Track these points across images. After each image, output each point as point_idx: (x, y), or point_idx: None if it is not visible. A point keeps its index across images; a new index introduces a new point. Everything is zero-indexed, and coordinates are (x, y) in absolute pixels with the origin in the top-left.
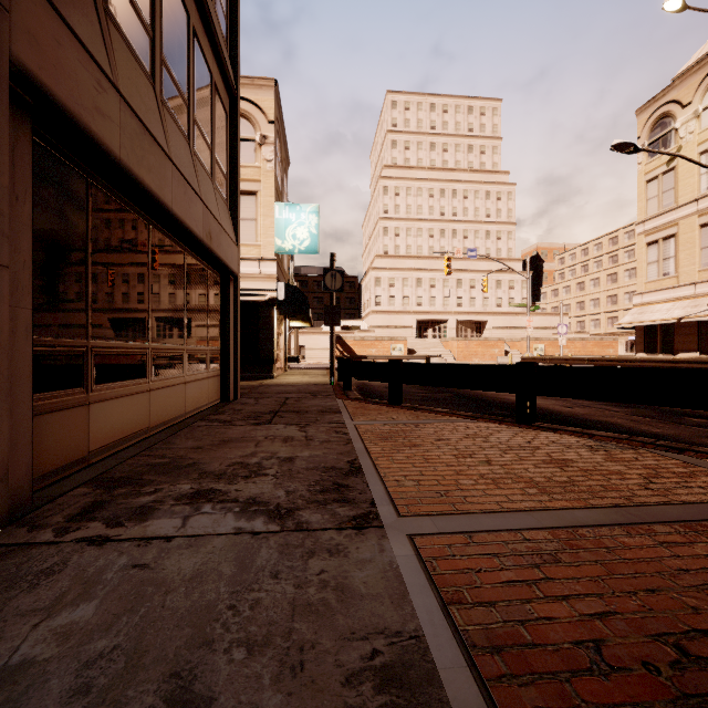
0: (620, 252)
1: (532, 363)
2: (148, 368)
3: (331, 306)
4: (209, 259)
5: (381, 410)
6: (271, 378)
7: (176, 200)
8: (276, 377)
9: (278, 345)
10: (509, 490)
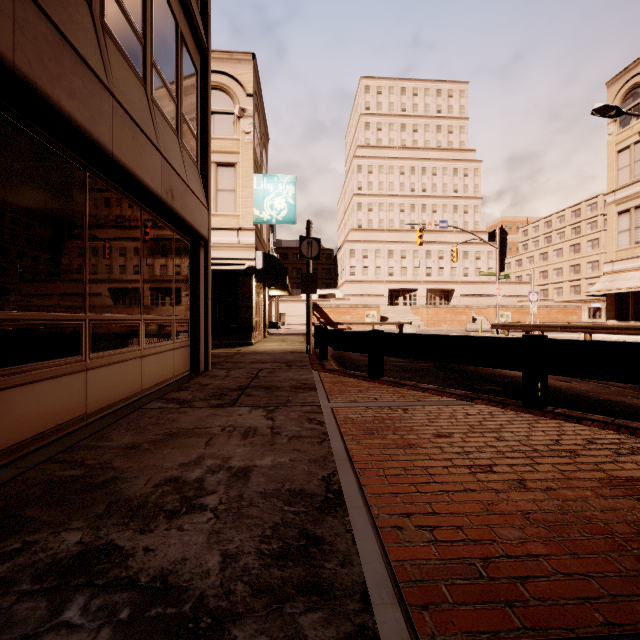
0: (582, 224)
1: (544, 336)
2: (84, 344)
3: (307, 274)
4: (173, 220)
5: (360, 387)
6: (249, 345)
7: (119, 143)
8: (254, 344)
9: (257, 313)
10: (589, 560)
